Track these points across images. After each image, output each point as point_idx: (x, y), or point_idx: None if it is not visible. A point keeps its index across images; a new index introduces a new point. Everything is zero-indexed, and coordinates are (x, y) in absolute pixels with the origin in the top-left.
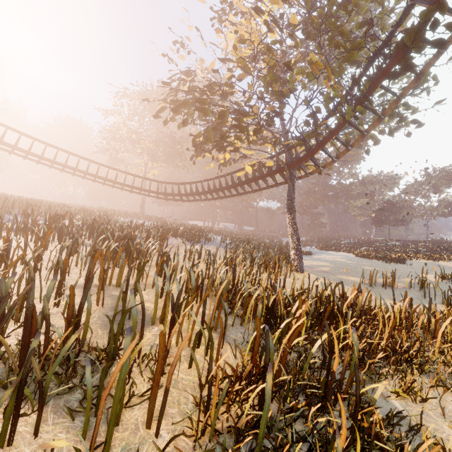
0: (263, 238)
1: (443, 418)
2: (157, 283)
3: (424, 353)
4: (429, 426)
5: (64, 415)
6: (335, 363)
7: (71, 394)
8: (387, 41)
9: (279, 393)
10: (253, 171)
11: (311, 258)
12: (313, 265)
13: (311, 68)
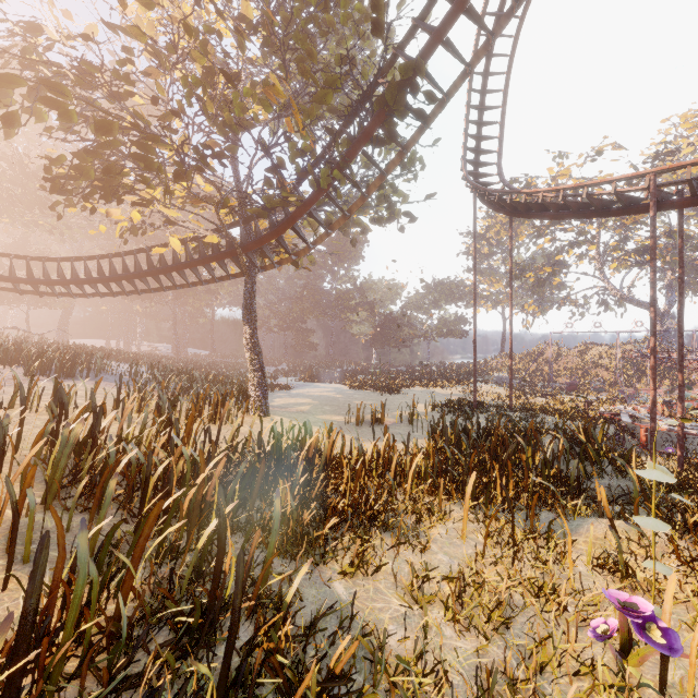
0: (221, 367)
1: (395, 588)
2: None
3: (394, 504)
4: (373, 608)
5: None
6: (228, 558)
7: None
8: (368, 91)
9: (108, 651)
10: (188, 251)
11: (288, 394)
12: (289, 404)
13: (265, 91)
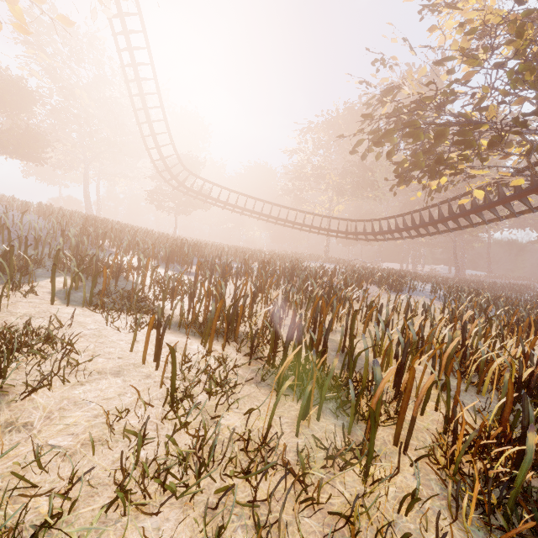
0: (502, 288)
1: None
2: (377, 331)
3: None
4: None
5: (329, 416)
6: None
7: (327, 404)
8: None
9: None
10: (486, 195)
11: None
12: None
13: None
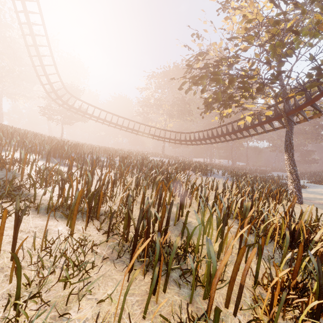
0: (255, 172)
1: None
2: (202, 206)
3: None
4: None
5: (172, 285)
6: None
7: (171, 272)
8: None
9: (322, 309)
10: (252, 120)
11: (305, 191)
12: (310, 198)
13: (319, 28)
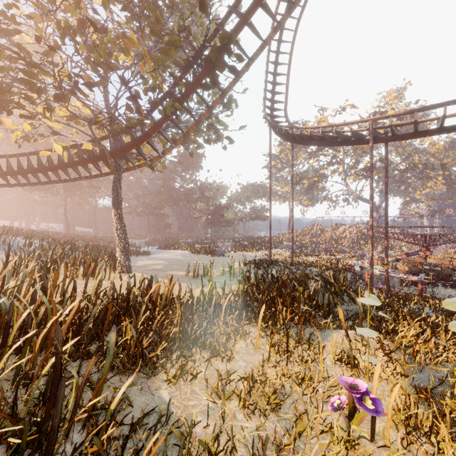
0: (100, 240)
1: (206, 388)
2: None
3: (213, 329)
4: (188, 405)
5: None
6: None
7: None
8: (198, 50)
9: None
10: (70, 155)
11: (148, 258)
12: (148, 265)
13: (123, 40)
